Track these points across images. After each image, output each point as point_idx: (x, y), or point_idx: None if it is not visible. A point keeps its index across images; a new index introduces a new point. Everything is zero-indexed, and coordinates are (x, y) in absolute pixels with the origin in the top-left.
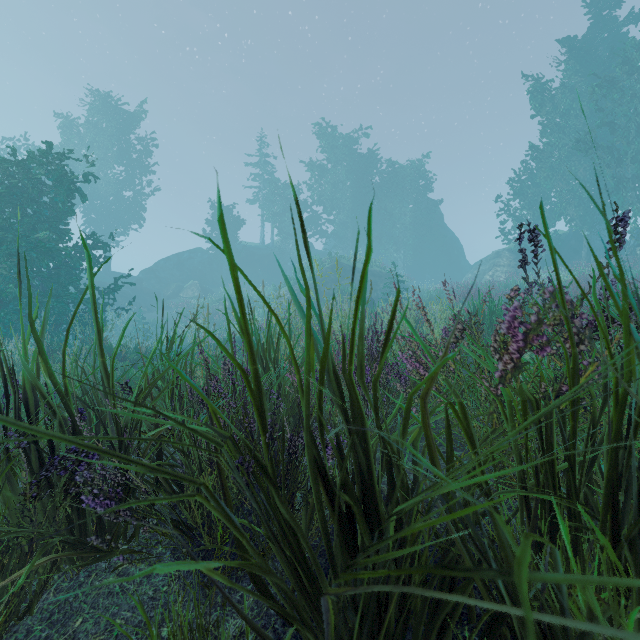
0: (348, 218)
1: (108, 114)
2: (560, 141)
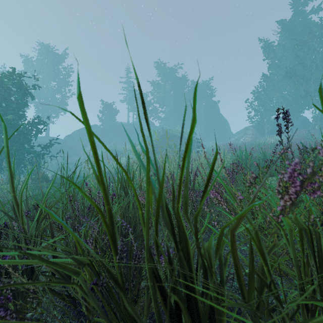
0: (172, 110)
1: (48, 55)
2: (278, 72)
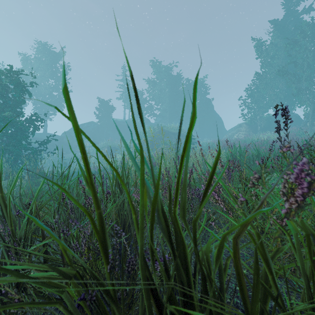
0: (167, 107)
1: (46, 53)
2: (270, 70)
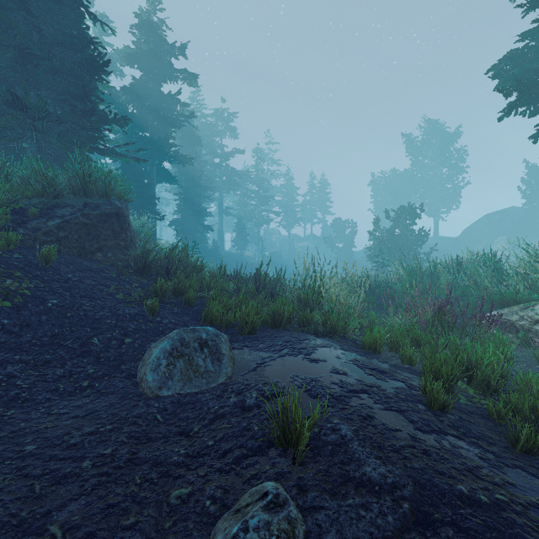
0: None
1: (436, 134)
2: None
